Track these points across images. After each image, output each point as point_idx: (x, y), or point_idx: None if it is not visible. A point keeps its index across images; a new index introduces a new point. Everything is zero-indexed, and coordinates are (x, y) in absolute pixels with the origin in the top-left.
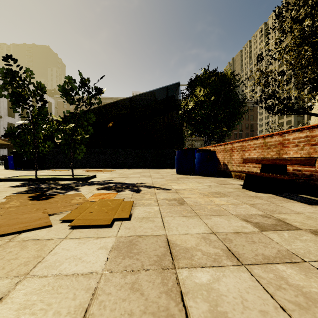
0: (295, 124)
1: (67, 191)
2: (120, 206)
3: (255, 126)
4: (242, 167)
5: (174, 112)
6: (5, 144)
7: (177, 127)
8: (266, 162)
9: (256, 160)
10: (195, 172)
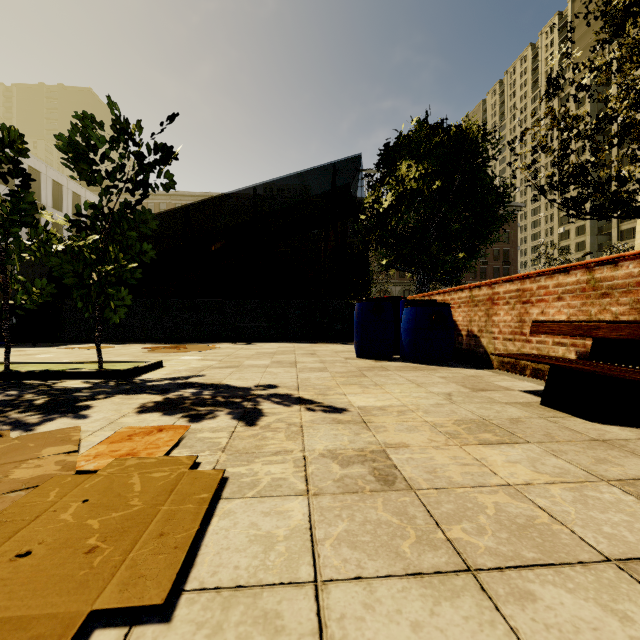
0: (594, 250)
1: (50, 416)
2: (163, 508)
3: (512, 254)
4: (522, 343)
5: (347, 224)
6: None
7: (354, 255)
8: (608, 334)
9: (574, 327)
10: (400, 353)
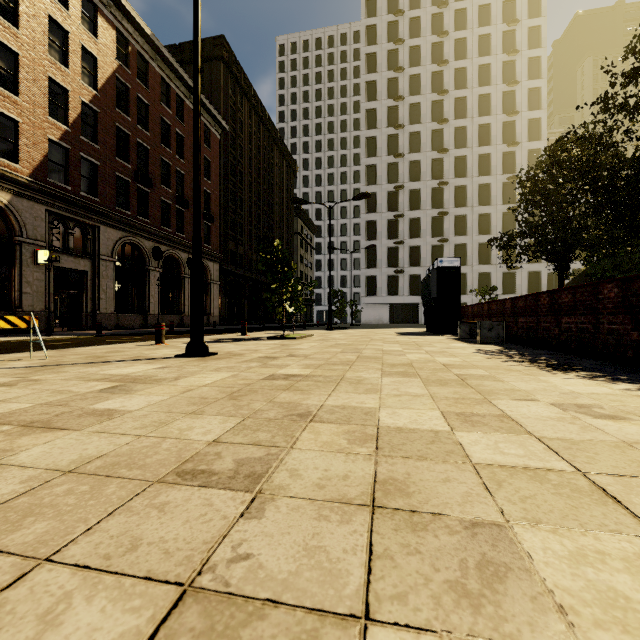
0: None
1: None
2: None
3: None
4: None
5: None
6: None
7: None
8: None
9: None
10: None
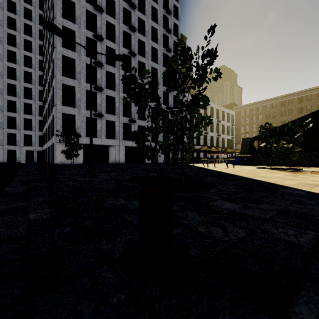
0: None
1: (298, 171)
2: None
3: None
4: None
5: None
6: (218, 151)
7: None
8: None
9: None
10: None
